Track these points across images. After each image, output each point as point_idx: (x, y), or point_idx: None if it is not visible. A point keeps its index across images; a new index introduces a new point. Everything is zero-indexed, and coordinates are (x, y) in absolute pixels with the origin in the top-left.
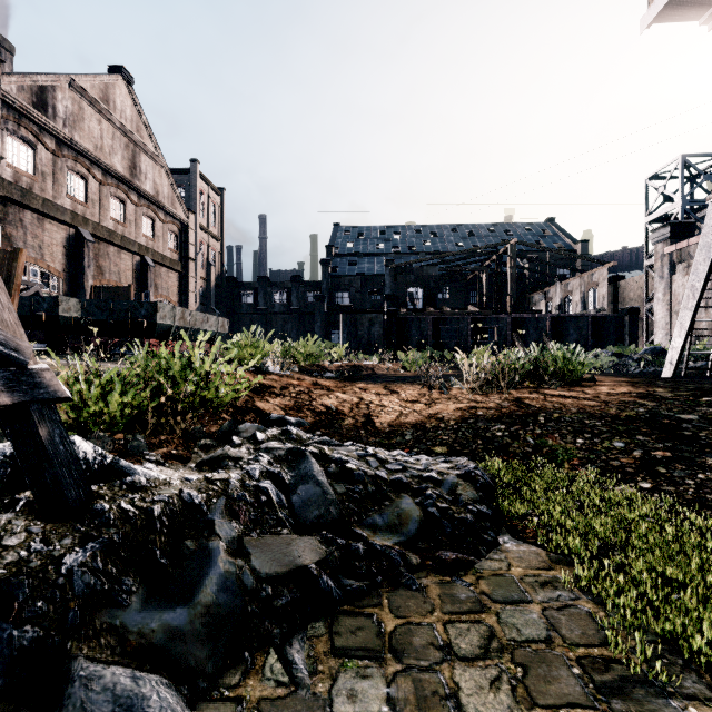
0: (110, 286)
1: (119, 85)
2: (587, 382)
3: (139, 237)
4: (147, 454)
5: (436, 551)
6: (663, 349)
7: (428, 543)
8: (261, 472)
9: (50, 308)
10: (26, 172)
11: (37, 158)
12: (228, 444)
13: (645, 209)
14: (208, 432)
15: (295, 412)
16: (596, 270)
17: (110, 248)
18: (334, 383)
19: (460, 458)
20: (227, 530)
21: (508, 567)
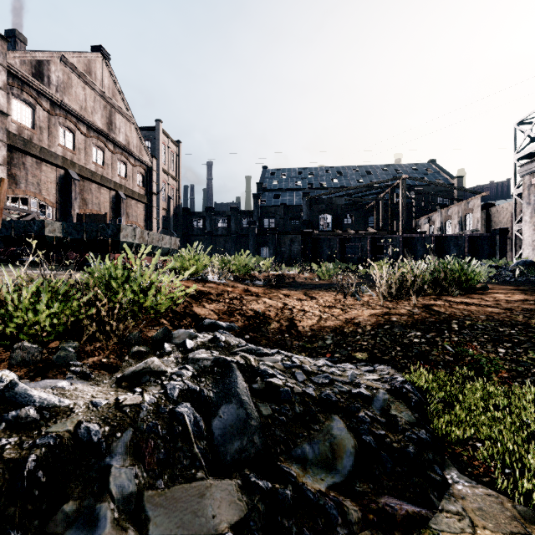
0: (91, 214)
1: (99, 60)
2: (481, 289)
3: (114, 177)
4: (73, 365)
5: (378, 496)
6: (533, 262)
7: (367, 484)
8: (182, 390)
9: (39, 230)
10: (27, 127)
11: (36, 116)
12: (159, 351)
13: (514, 149)
14: (144, 337)
15: (227, 316)
16: (472, 199)
17: (92, 185)
18: (262, 290)
19: (382, 366)
20: (124, 482)
21: (473, 529)
